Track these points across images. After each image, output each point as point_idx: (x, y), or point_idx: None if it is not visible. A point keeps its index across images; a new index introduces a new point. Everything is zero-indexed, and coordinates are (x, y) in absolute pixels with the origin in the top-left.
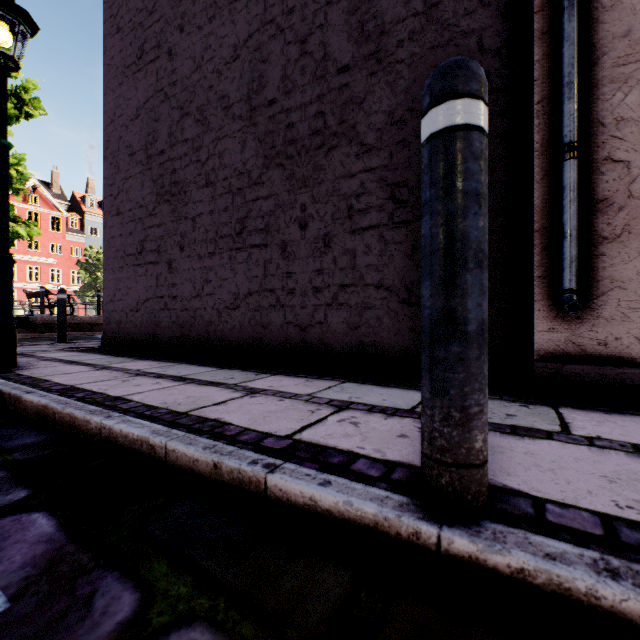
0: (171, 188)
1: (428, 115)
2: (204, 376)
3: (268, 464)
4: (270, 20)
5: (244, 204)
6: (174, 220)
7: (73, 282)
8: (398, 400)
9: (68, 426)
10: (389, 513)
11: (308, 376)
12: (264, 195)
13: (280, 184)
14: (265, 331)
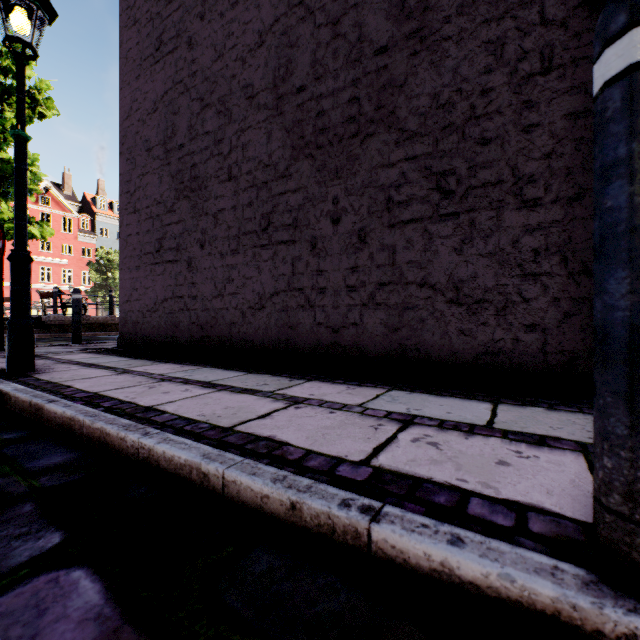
0: (191, 183)
1: (624, 39)
2: (234, 382)
3: (364, 507)
4: (298, 2)
5: (270, 198)
6: (194, 216)
7: (84, 282)
8: (465, 413)
9: (98, 442)
10: (579, 600)
11: (347, 382)
12: (292, 188)
13: (310, 176)
14: (293, 333)
